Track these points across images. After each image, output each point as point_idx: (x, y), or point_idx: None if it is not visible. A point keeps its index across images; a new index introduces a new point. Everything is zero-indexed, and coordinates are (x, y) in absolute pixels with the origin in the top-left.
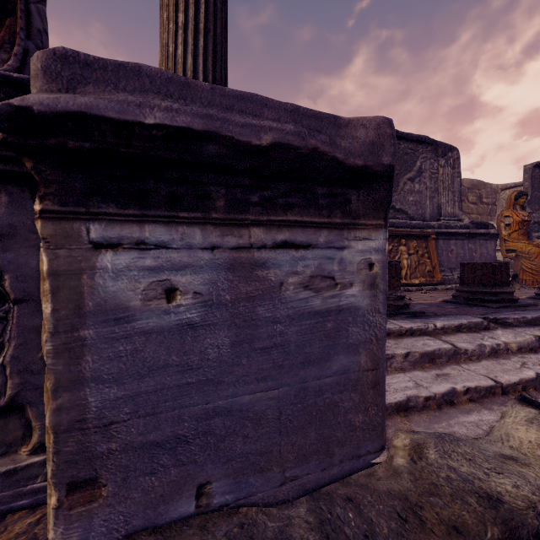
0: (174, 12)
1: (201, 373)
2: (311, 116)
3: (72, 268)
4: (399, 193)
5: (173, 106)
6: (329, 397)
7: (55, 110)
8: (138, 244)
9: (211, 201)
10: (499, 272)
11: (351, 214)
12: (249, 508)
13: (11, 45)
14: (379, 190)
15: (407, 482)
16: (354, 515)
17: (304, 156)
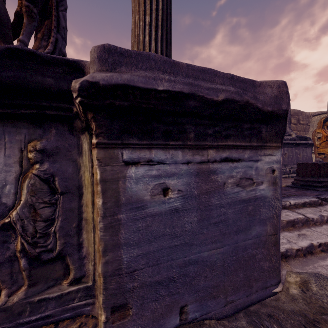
0: (143, 15)
1: (182, 239)
2: (240, 80)
3: (113, 177)
4: None
5: (171, 78)
6: (250, 252)
7: (110, 84)
8: (148, 161)
9: (186, 134)
10: (322, 169)
11: (262, 140)
12: (209, 321)
13: (48, 37)
14: (279, 125)
15: (302, 305)
16: (277, 327)
17: (241, 106)
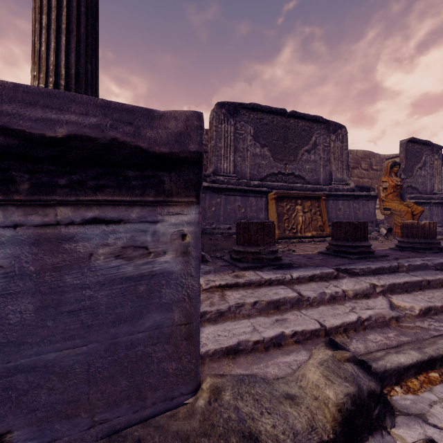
0: (38, 14)
1: (1, 336)
2: (123, 109)
3: None
4: (298, 162)
5: None
6: (142, 350)
7: None
8: None
9: (15, 184)
10: (359, 230)
11: (165, 193)
12: None
13: None
14: (188, 172)
15: (196, 422)
16: None
17: (104, 146)
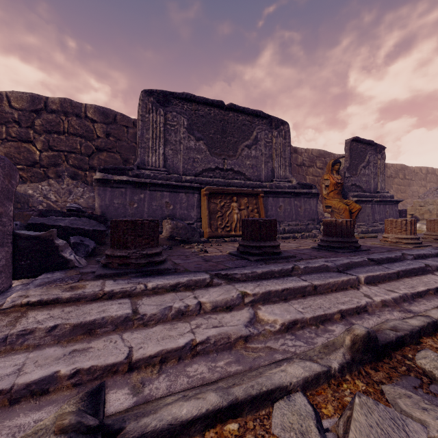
0: None
1: None
2: None
3: None
4: (237, 158)
5: None
6: None
7: None
8: None
9: None
10: (264, 228)
11: None
12: None
13: None
14: None
15: None
16: None
17: None
